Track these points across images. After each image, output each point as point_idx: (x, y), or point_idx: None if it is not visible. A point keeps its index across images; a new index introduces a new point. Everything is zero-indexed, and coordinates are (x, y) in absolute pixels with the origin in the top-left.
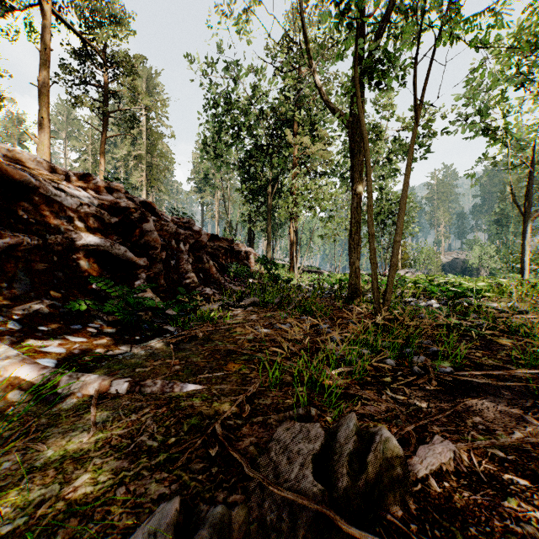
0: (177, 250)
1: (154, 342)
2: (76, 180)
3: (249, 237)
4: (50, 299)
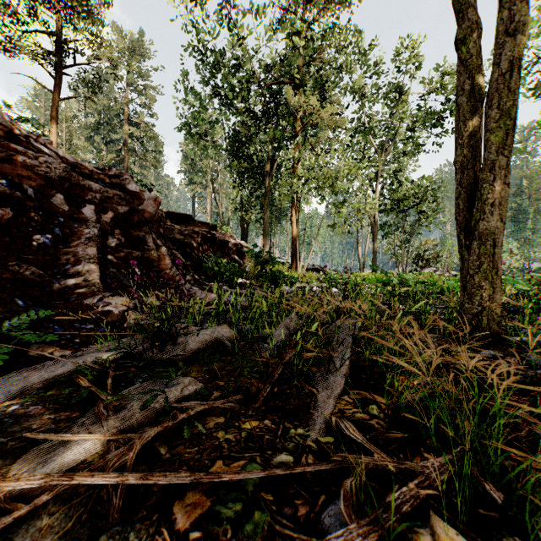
0: (69, 217)
1: None
2: None
3: (242, 230)
4: None
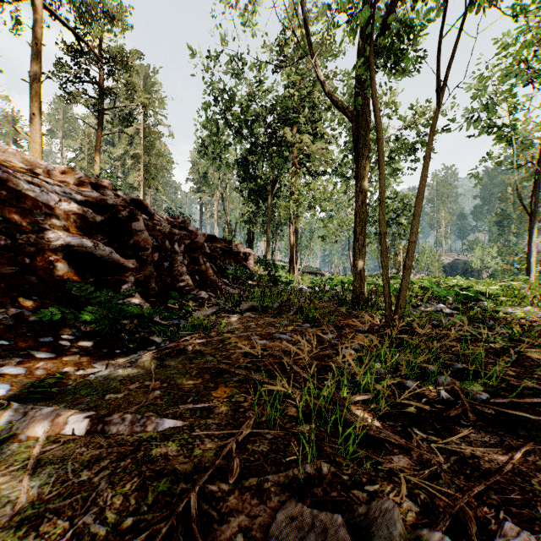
0: (171, 251)
1: (135, 357)
2: (56, 175)
3: (248, 238)
4: (19, 307)
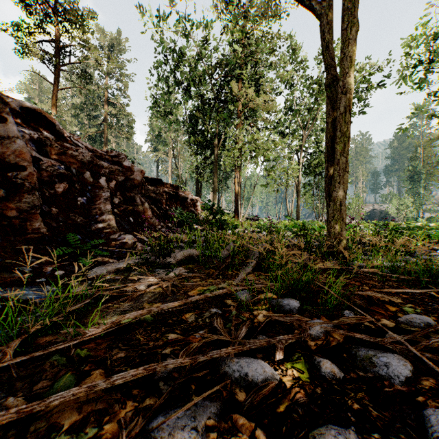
0: (93, 185)
1: None
2: None
3: (197, 188)
4: None
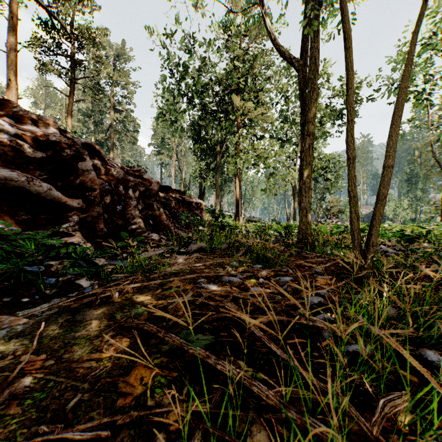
0: (125, 196)
1: (42, 308)
2: None
3: (200, 191)
4: None
